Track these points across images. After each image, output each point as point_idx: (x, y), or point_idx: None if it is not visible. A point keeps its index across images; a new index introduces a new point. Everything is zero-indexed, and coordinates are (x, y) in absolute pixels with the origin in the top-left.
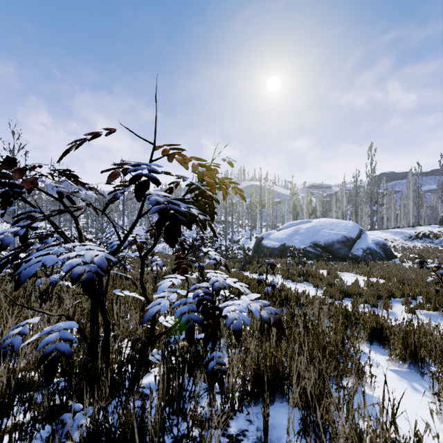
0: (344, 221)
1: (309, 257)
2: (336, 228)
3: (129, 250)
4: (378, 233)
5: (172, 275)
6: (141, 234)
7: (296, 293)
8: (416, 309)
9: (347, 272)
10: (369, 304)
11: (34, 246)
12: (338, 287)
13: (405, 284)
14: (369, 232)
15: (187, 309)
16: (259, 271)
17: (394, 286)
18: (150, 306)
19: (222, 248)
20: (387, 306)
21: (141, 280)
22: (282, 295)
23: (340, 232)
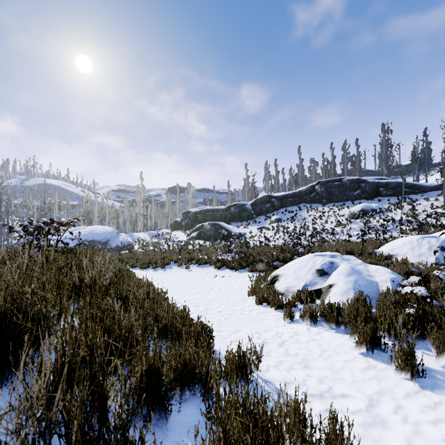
0: (107, 227)
1: None
2: (100, 232)
3: None
4: (141, 234)
5: None
6: None
7: None
8: None
9: None
10: None
11: None
12: None
13: None
14: (137, 234)
15: None
16: None
17: None
18: None
19: None
20: None
21: None
22: None
23: (101, 235)
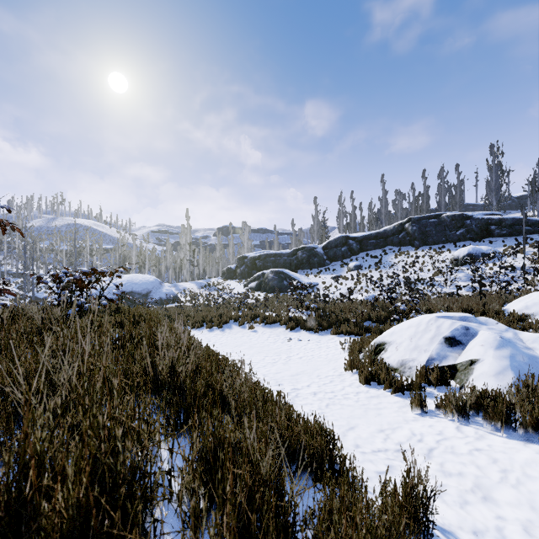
0: (148, 276)
1: None
2: (140, 282)
3: None
4: (188, 284)
5: None
6: None
7: None
8: None
9: None
10: None
11: None
12: None
13: None
14: (183, 283)
15: None
16: None
17: None
18: None
19: None
20: None
21: None
22: None
23: (141, 285)
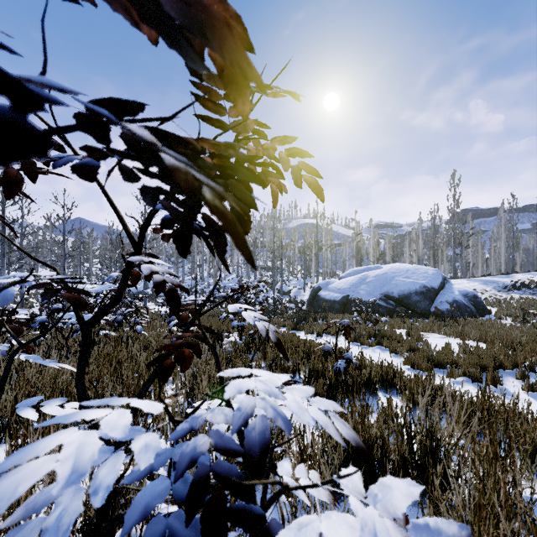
0: (423, 266)
1: (380, 312)
2: (412, 275)
3: (153, 304)
4: (464, 282)
5: (99, 400)
6: (169, 284)
7: (379, 368)
8: (536, 385)
9: (432, 332)
10: (469, 377)
11: (35, 298)
12: (424, 353)
13: (518, 349)
14: (453, 281)
15: (165, 491)
16: (317, 331)
17: (502, 353)
18: (15, 516)
19: (269, 301)
20: (496, 381)
21: (79, 381)
22: (363, 374)
23: (418, 280)
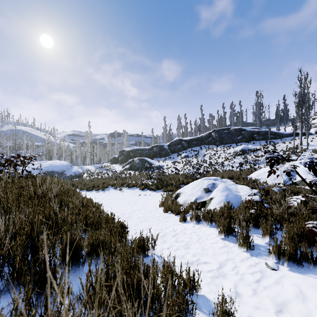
0: (63, 161)
1: None
2: (58, 165)
3: None
4: (89, 166)
5: None
6: None
7: None
8: None
9: None
10: None
11: None
12: None
13: None
14: (86, 166)
15: None
16: None
17: None
18: None
19: None
20: None
21: None
22: None
23: (59, 167)
